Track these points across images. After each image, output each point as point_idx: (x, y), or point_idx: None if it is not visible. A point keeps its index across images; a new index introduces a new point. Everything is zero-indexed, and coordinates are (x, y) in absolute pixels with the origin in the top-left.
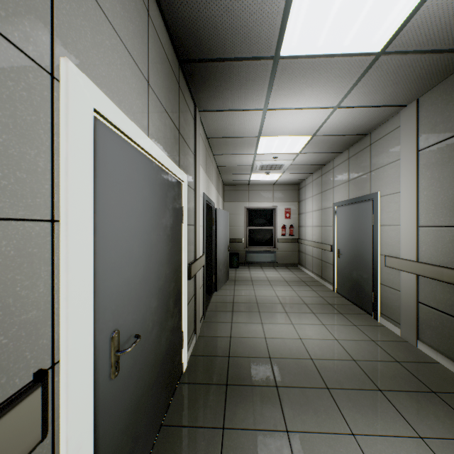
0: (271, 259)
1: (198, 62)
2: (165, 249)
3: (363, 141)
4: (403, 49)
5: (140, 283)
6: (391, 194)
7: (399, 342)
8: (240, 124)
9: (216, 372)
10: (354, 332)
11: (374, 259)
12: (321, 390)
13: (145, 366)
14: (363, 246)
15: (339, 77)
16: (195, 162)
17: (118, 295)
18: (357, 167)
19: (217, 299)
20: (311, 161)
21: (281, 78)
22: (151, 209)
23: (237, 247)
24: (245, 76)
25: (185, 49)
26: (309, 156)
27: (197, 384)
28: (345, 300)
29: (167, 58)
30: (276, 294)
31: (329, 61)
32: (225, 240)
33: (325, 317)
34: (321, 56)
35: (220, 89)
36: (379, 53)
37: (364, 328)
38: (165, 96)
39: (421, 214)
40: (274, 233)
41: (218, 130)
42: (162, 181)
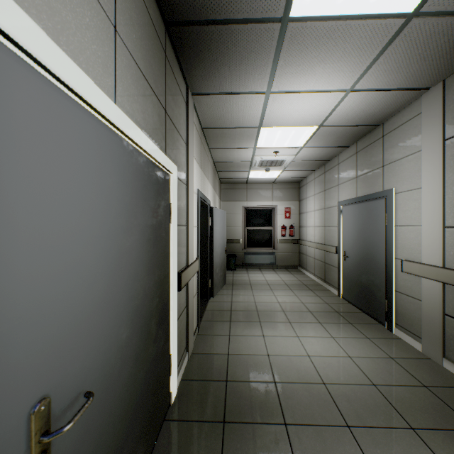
0: (270, 261)
1: (189, 25)
2: (144, 257)
3: (374, 133)
4: (441, 8)
5: (99, 310)
6: (409, 191)
7: (421, 360)
8: (238, 111)
9: (211, 403)
10: (368, 347)
11: (387, 264)
12: (341, 429)
13: (109, 426)
14: (374, 248)
15: (358, 49)
16: (187, 153)
17: (48, 340)
18: (366, 161)
19: (213, 307)
20: (315, 156)
21: (289, 49)
22: (119, 204)
23: (235, 249)
24: (246, 46)
25: (172, 5)
26: (313, 151)
27: (187, 421)
28: (352, 307)
29: (147, 11)
30: (277, 300)
31: (349, 25)
32: (222, 242)
33: (334, 328)
34: (340, 18)
35: (216, 64)
36: (410, 15)
37: (379, 342)
38: (144, 59)
39: (449, 213)
40: (273, 234)
41: (214, 118)
42: (139, 168)
